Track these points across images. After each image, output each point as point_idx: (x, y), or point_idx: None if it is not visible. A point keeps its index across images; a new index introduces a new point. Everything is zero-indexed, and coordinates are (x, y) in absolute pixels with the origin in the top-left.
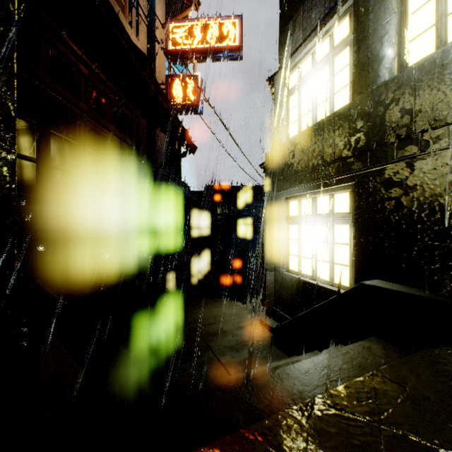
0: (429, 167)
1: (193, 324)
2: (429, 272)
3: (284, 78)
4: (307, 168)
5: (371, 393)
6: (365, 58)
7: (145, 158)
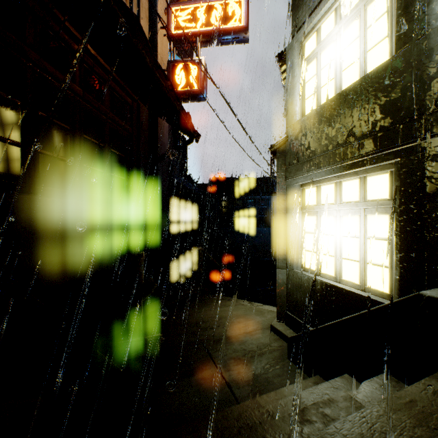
0: None
1: (195, 327)
2: None
3: (298, 46)
4: (329, 147)
5: None
6: None
7: (146, 148)
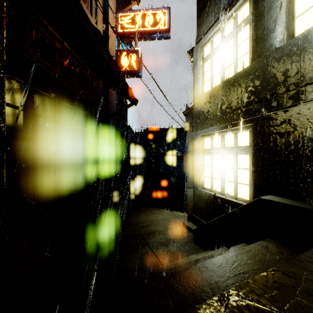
0: (312, 111)
1: (135, 226)
2: (311, 190)
3: (200, 50)
4: (217, 114)
5: (274, 286)
6: (261, 31)
7: (101, 108)
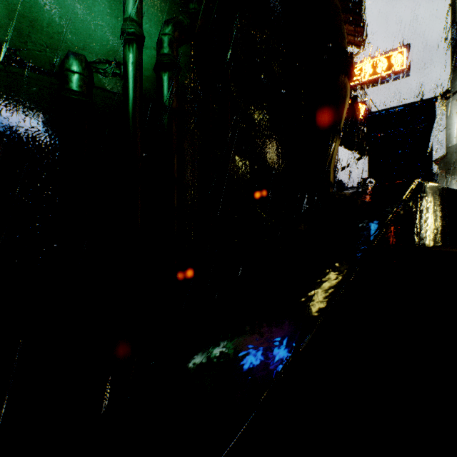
0: None
1: None
2: None
3: (454, 102)
4: None
5: None
6: None
7: None
